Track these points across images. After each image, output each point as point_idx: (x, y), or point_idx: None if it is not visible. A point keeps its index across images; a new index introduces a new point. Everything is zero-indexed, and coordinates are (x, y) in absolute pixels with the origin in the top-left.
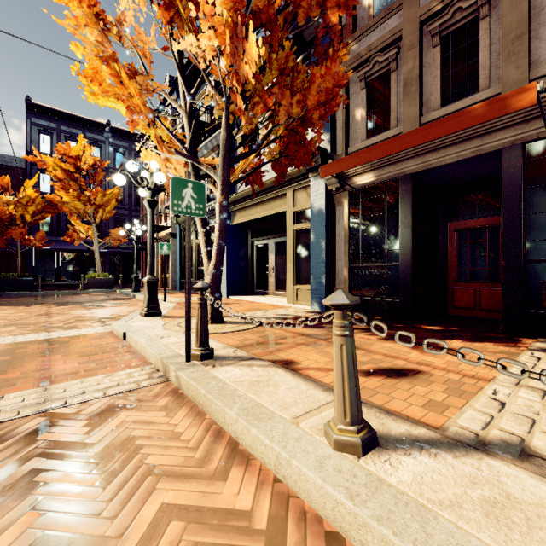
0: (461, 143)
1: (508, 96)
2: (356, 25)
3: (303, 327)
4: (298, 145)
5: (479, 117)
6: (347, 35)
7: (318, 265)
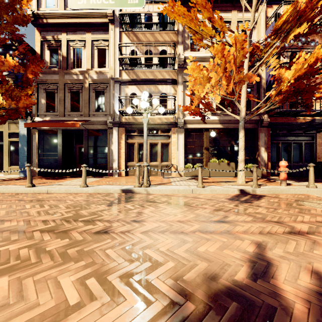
0: None
1: (75, 124)
2: None
3: (16, 180)
4: (13, 113)
5: (70, 126)
6: None
7: (23, 157)
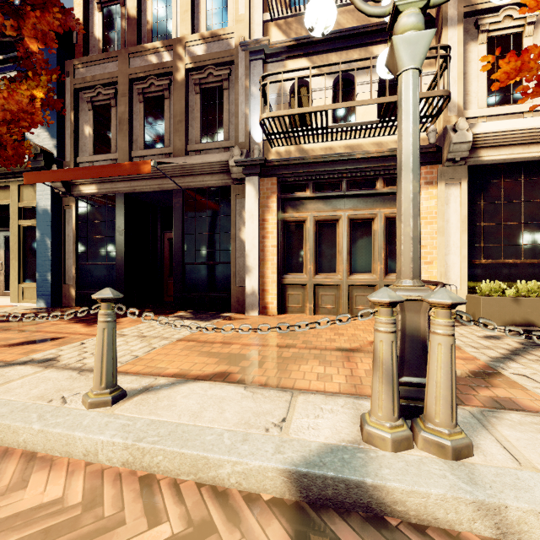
0: (152, 180)
1: (140, 164)
2: (88, 49)
3: None
4: None
5: (127, 171)
6: (79, 54)
7: (44, 263)
